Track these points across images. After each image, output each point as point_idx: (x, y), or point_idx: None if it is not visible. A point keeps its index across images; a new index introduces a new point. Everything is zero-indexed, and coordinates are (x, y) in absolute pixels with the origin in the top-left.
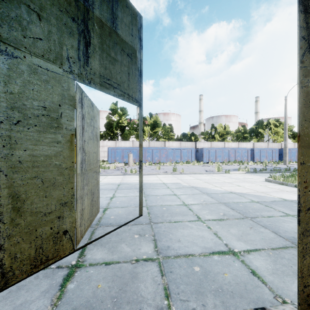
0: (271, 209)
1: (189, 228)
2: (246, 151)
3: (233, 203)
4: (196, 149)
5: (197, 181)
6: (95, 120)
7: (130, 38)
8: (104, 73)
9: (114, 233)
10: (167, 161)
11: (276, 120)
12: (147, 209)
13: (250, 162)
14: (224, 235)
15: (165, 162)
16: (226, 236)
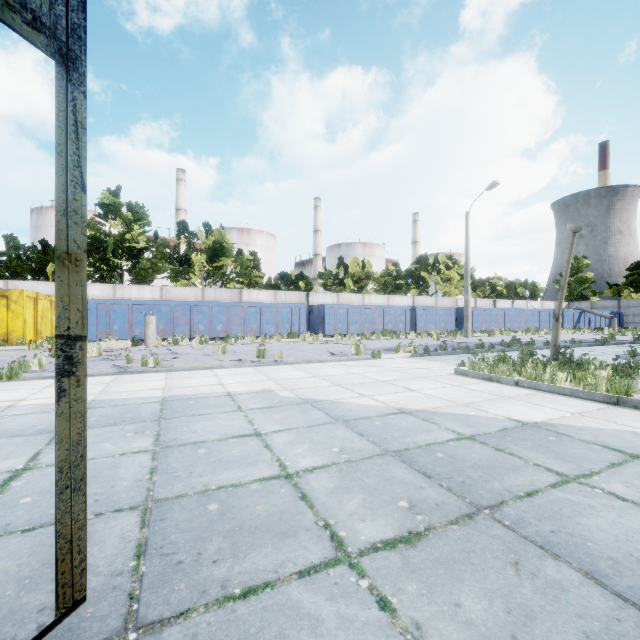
0: (516, 459)
1: (307, 635)
2: (403, 313)
3: (420, 450)
4: (309, 307)
5: (316, 382)
6: None
7: None
8: None
9: None
10: (246, 332)
11: (449, 257)
12: (144, 523)
13: (410, 332)
14: None
15: (242, 336)
16: None
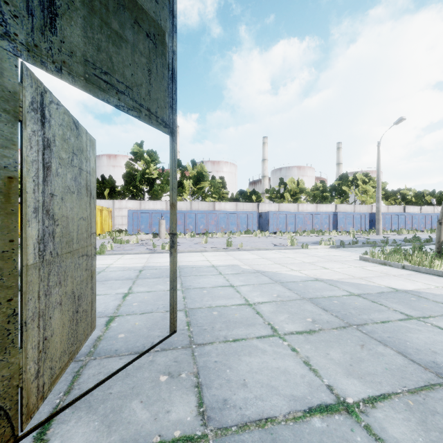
0: (383, 306)
1: (260, 354)
2: (327, 217)
3: (324, 299)
4: (259, 213)
5: (264, 261)
6: (85, 158)
7: (152, 6)
8: (95, 57)
9: (120, 373)
10: (218, 230)
11: (365, 175)
12: (187, 315)
13: (332, 231)
14: (321, 364)
15: (215, 232)
16: (326, 367)
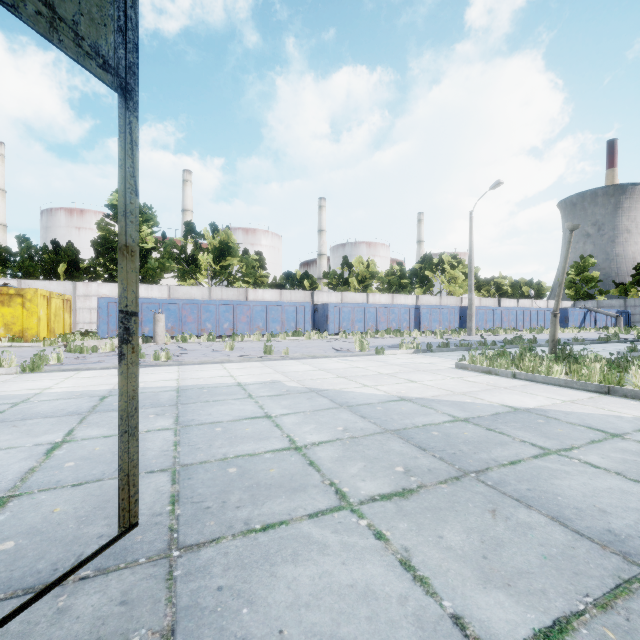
0: (505, 436)
1: (316, 554)
2: (407, 311)
3: (417, 430)
4: (314, 306)
5: (322, 374)
6: None
7: None
8: None
9: None
10: (252, 331)
11: (453, 257)
12: (174, 481)
13: (414, 331)
14: (433, 564)
15: (248, 334)
16: (443, 570)
